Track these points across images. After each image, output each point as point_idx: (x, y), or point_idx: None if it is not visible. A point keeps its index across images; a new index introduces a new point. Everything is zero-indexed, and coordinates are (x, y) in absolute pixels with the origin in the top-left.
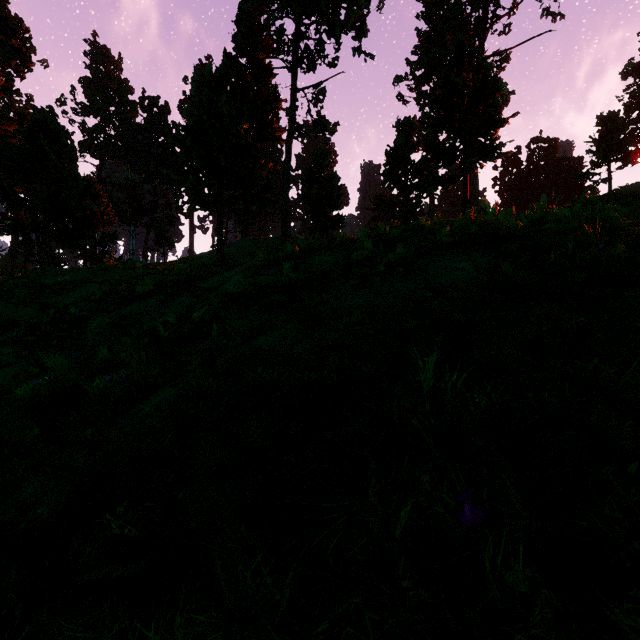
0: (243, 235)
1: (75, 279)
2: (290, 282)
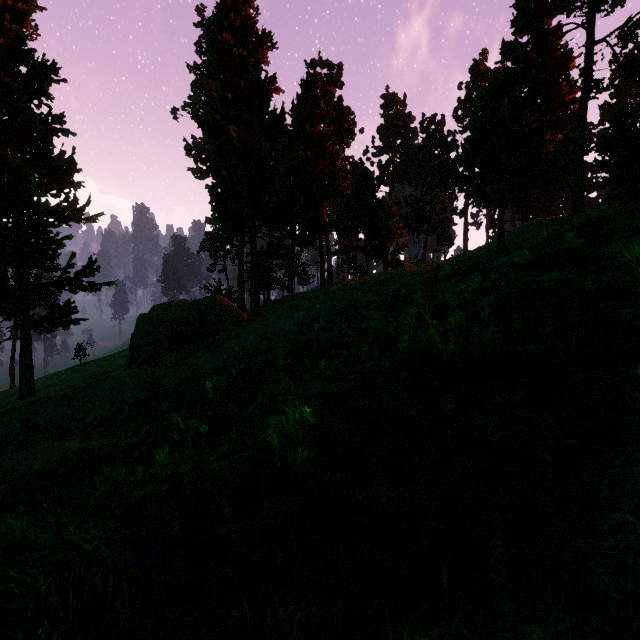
0: (523, 221)
1: (389, 277)
2: (572, 248)
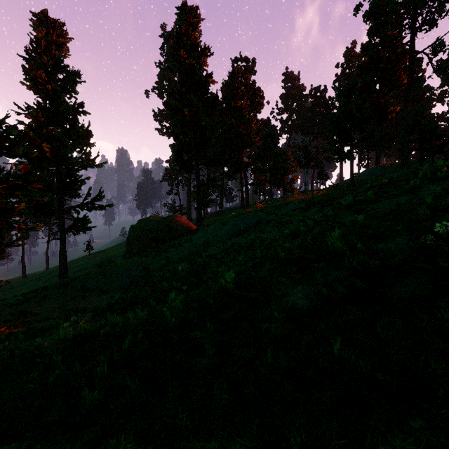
0: (376, 162)
1: (283, 203)
2: (370, 199)
